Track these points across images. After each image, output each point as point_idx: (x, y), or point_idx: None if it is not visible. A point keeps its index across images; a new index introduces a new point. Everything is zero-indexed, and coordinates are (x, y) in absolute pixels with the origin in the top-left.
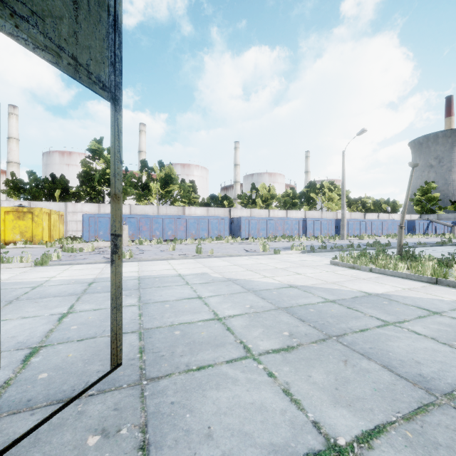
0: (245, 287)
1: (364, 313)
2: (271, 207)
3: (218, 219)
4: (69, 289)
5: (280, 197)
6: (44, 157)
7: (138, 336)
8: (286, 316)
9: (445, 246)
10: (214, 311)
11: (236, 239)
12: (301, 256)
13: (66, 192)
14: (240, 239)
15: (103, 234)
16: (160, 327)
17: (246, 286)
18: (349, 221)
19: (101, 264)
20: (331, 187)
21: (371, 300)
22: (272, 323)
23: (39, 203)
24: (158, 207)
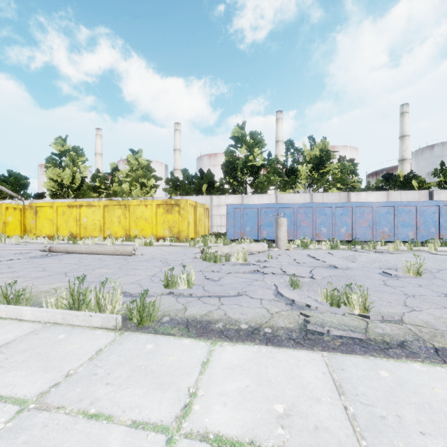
0: None
1: None
2: None
3: (437, 206)
4: None
5: None
6: (197, 162)
7: None
8: None
9: None
10: None
11: None
12: None
13: (211, 185)
14: None
15: (250, 231)
16: None
17: None
18: None
19: (306, 364)
20: None
21: None
22: None
23: (189, 198)
24: (311, 195)
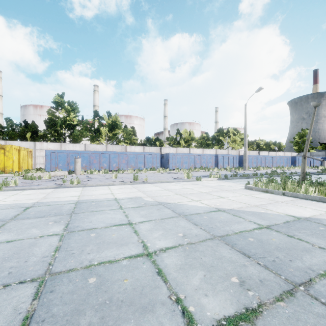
0: (176, 211)
1: (310, 243)
2: (191, 147)
3: (152, 155)
4: (1, 215)
5: (198, 139)
6: (22, 109)
7: (36, 289)
8: (226, 249)
9: (324, 174)
10: (144, 241)
11: (166, 170)
12: (219, 182)
13: (35, 134)
14: (168, 169)
15: (62, 166)
16: (73, 270)
17: (177, 210)
18: (249, 157)
19: (50, 189)
20: (235, 132)
21: (305, 225)
22: (213, 261)
23: (13, 142)
24: (106, 146)
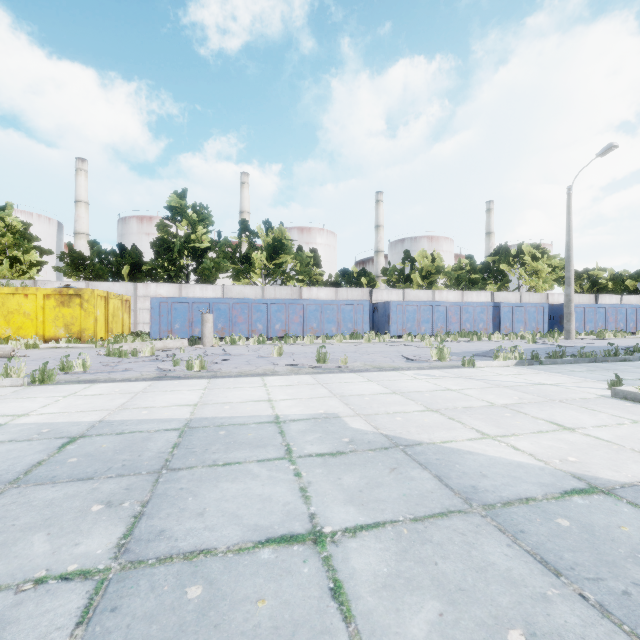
0: (449, 482)
1: None
2: (436, 287)
3: (353, 305)
4: (2, 462)
5: (450, 271)
6: (119, 226)
7: None
8: None
9: None
10: None
11: (383, 337)
12: (524, 374)
13: (138, 268)
14: (389, 336)
15: (180, 328)
16: None
17: (452, 478)
18: (575, 308)
19: (142, 383)
20: (536, 253)
21: None
22: None
23: (100, 284)
24: (263, 288)
